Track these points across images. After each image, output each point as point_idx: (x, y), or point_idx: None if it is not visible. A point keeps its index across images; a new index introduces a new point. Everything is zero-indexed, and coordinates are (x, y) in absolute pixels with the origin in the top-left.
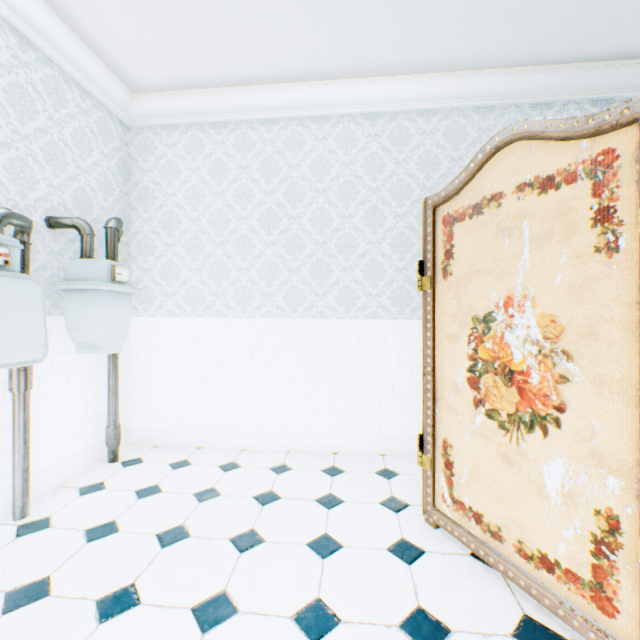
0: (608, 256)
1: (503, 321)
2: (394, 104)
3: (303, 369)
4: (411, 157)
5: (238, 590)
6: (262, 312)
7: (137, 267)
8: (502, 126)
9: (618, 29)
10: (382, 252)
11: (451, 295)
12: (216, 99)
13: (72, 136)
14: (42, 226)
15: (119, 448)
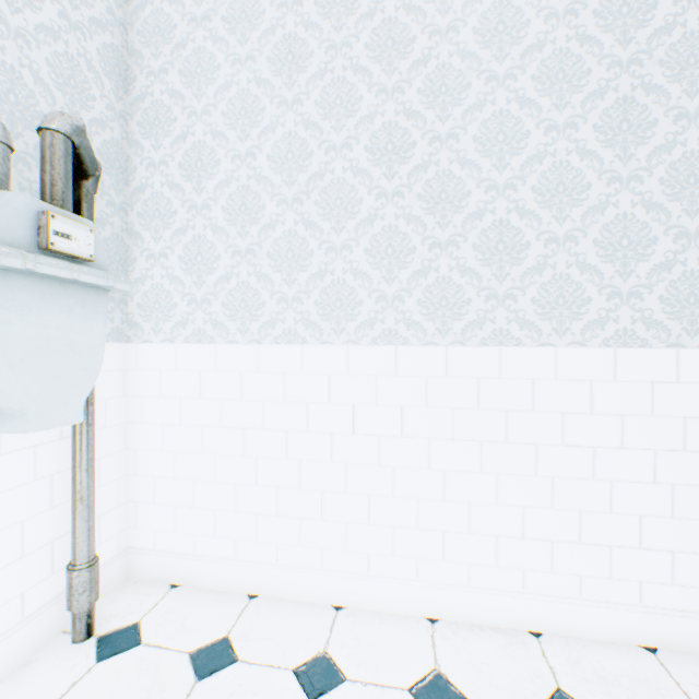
0: None
1: None
2: None
3: (461, 450)
4: None
5: None
6: (375, 333)
7: (141, 251)
8: None
9: None
10: (644, 199)
11: None
12: None
13: None
14: None
15: (94, 608)
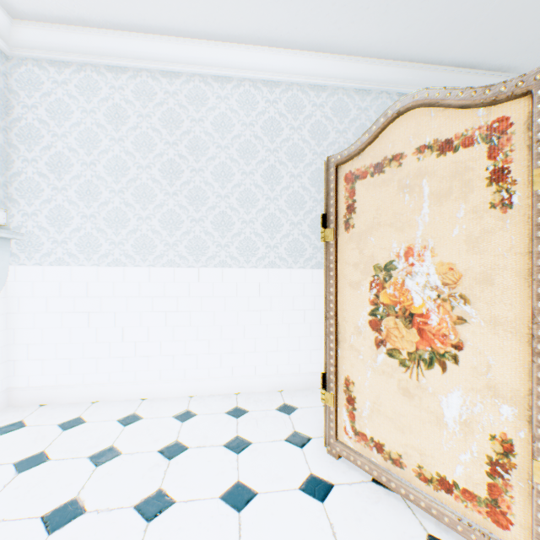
0: (503, 211)
1: (404, 269)
2: (290, 75)
3: (206, 316)
4: (304, 125)
5: None
6: (164, 261)
7: (18, 211)
8: (377, 108)
9: (462, 41)
10: (279, 208)
11: (353, 246)
12: (114, 41)
13: None
14: None
15: None
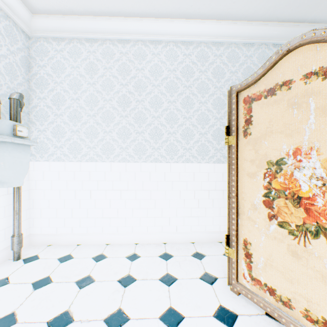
0: None
1: (292, 164)
2: (199, 37)
3: (145, 193)
4: (209, 69)
5: None
6: (119, 158)
7: (35, 129)
8: (258, 55)
9: (323, 3)
10: (192, 123)
11: (250, 147)
12: (90, 23)
13: None
14: None
15: (21, 250)
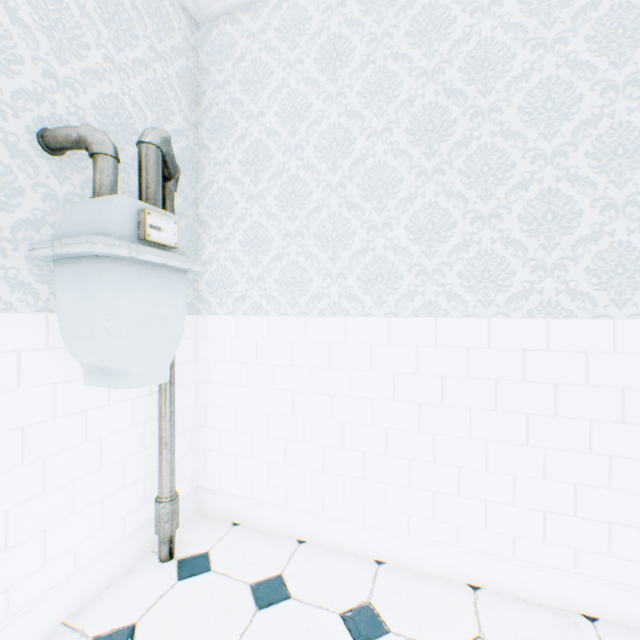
0: None
1: None
2: None
3: (505, 422)
4: None
5: None
6: (414, 305)
7: (208, 238)
8: None
9: None
10: None
11: None
12: None
13: (95, 1)
14: (29, 145)
15: (175, 535)
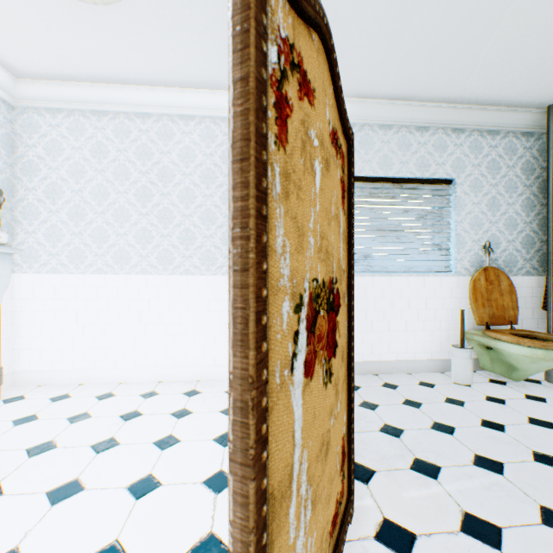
0: None
1: None
2: None
3: (173, 315)
4: None
5: (89, 476)
6: (138, 270)
7: (22, 230)
8: None
9: (387, 81)
10: None
11: None
12: (96, 92)
13: None
14: None
15: (1, 388)
